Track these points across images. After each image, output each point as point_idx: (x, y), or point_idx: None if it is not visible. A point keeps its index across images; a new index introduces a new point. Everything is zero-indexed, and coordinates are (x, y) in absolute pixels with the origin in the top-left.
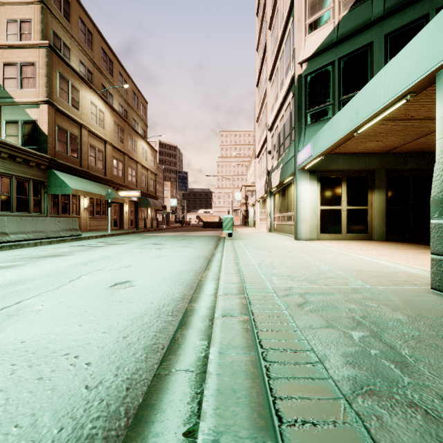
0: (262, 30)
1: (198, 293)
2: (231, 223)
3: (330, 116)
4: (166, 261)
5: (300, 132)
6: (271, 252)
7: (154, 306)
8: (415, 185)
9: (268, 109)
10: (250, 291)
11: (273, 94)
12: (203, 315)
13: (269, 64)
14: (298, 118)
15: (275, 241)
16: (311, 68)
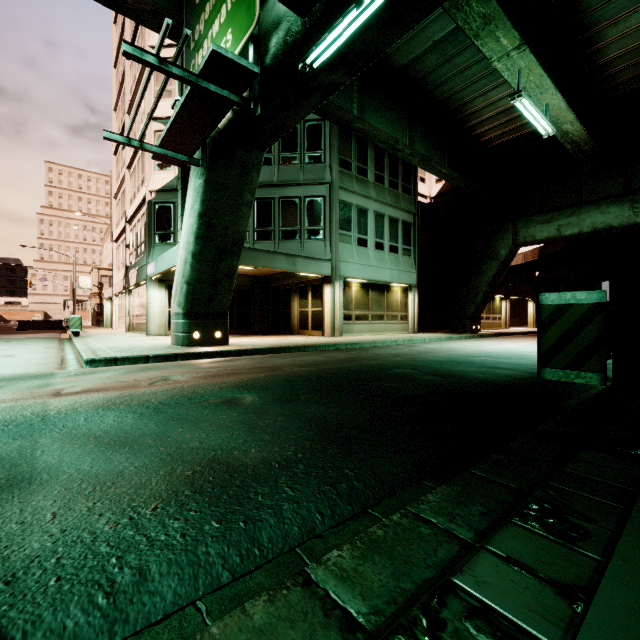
0: (121, 97)
1: (64, 356)
2: (80, 323)
3: (173, 242)
4: (23, 350)
5: (150, 248)
6: (115, 341)
7: (46, 356)
8: (238, 295)
9: (126, 199)
10: (95, 348)
11: (132, 188)
12: (72, 358)
13: (128, 151)
14: (148, 236)
15: (126, 337)
16: (159, 198)
